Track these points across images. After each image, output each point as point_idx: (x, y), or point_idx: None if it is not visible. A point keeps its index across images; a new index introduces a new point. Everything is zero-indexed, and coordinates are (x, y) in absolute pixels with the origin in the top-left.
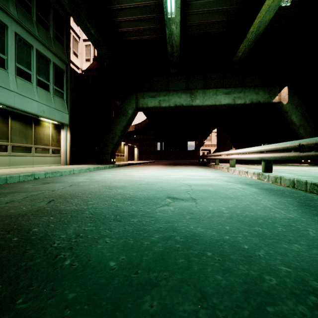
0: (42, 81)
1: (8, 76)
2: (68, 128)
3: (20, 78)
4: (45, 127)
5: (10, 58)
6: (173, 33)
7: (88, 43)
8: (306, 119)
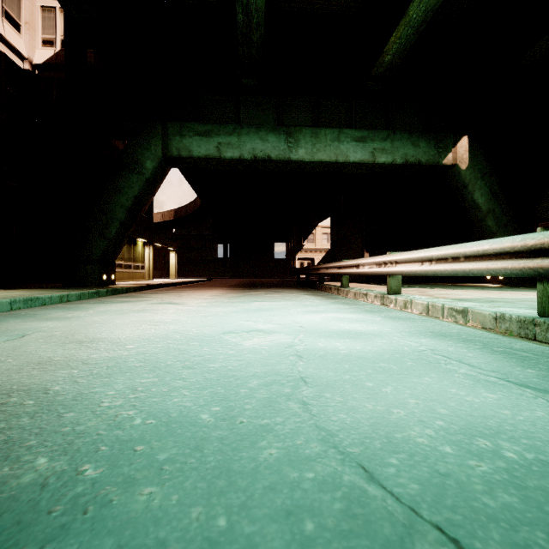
0: None
1: None
2: None
3: None
4: None
5: None
6: None
7: (50, 3)
8: (499, 201)
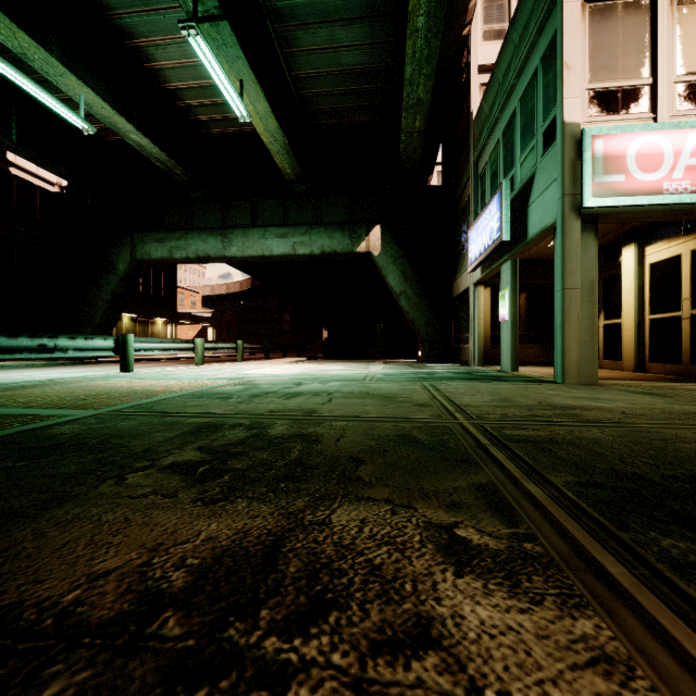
0: None
1: None
2: None
3: None
4: None
5: None
6: (141, 143)
7: None
8: (411, 283)
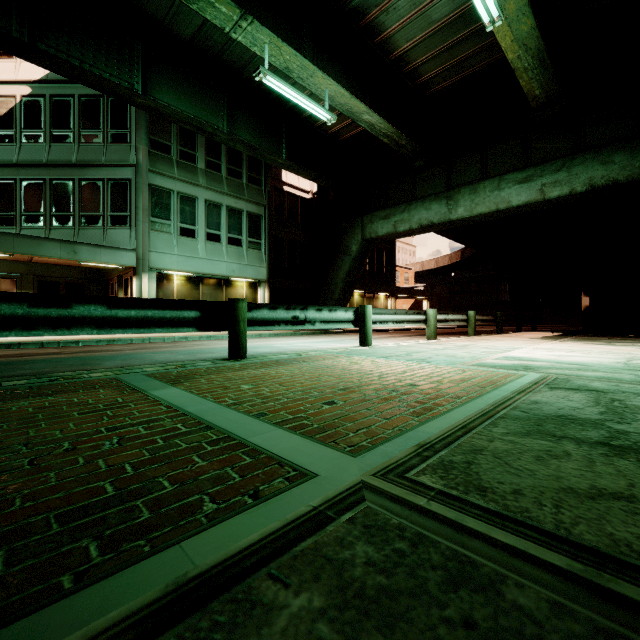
0: (234, 238)
1: (199, 244)
2: (266, 285)
3: (210, 242)
4: (238, 287)
5: (200, 227)
6: (372, 122)
7: None
8: None
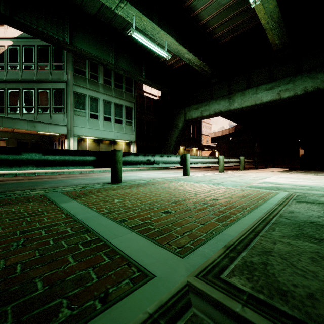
0: (118, 119)
1: (100, 122)
2: (134, 144)
3: (105, 121)
4: (120, 145)
5: (100, 113)
6: (189, 58)
7: None
8: None
